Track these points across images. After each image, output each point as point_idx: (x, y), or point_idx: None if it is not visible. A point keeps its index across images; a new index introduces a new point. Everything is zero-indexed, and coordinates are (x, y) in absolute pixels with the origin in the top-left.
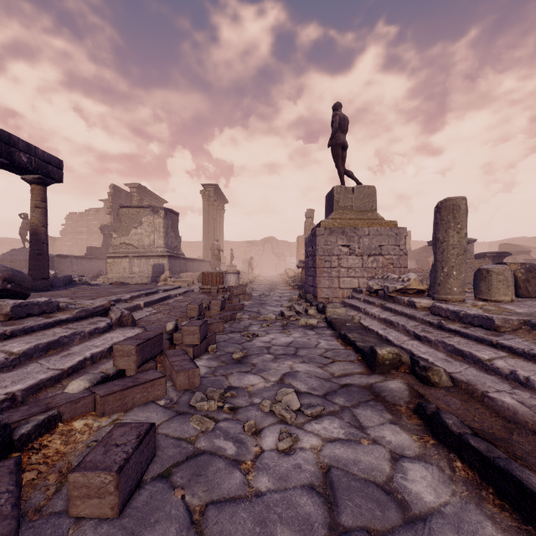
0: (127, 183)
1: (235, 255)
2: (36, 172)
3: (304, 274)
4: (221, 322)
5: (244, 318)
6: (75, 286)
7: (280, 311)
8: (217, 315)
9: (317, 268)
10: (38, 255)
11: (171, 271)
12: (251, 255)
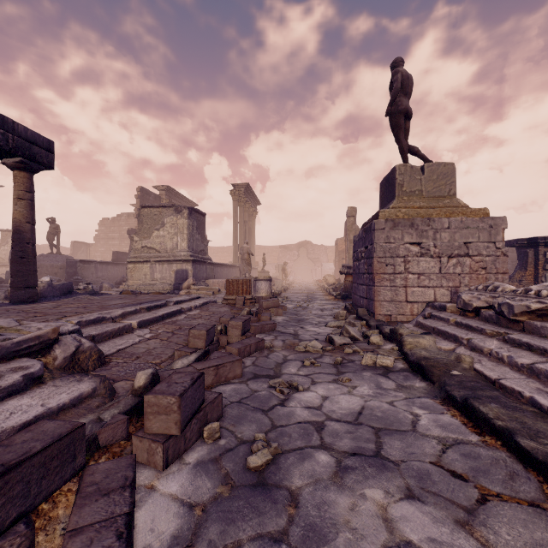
0: (156, 186)
1: (268, 260)
2: (15, 154)
3: (348, 281)
4: (238, 362)
5: (276, 347)
6: (72, 296)
7: (326, 336)
8: (235, 344)
9: (375, 274)
10: (22, 258)
11: (195, 278)
12: (285, 260)
